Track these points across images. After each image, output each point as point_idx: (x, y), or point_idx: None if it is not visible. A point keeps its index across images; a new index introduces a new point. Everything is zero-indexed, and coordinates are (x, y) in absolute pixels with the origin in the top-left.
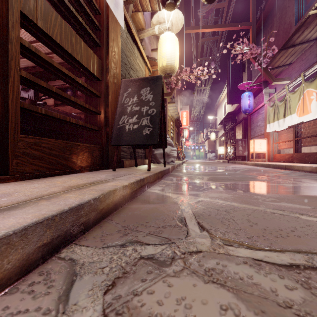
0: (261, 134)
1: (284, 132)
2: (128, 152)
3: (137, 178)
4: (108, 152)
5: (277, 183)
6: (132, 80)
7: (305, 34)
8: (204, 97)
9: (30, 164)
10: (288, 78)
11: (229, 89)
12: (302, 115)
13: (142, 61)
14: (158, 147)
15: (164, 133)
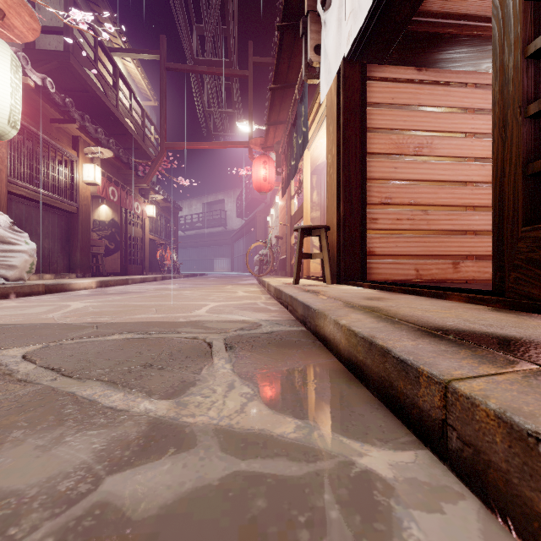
0: None
1: None
2: None
3: (403, 346)
4: None
5: None
6: None
7: None
8: None
9: None
10: None
11: None
12: None
13: None
14: None
15: None
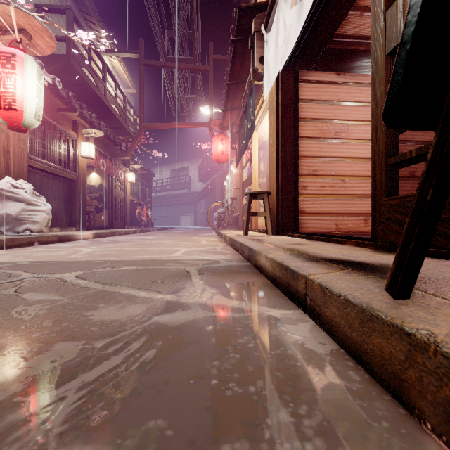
0: None
1: None
2: None
3: (296, 264)
4: None
5: None
6: None
7: None
8: None
9: (395, 232)
10: None
11: None
12: None
13: None
14: None
15: None
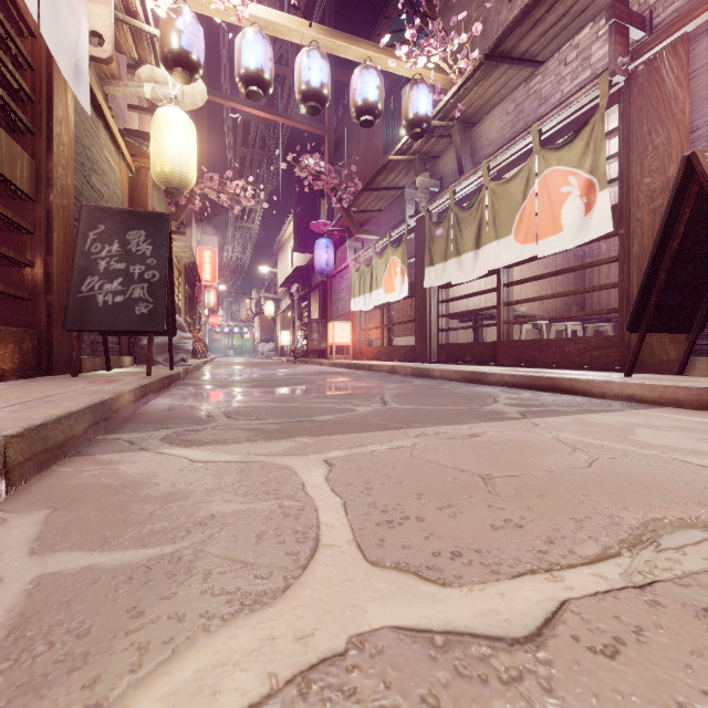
0: (345, 314)
1: (372, 314)
2: (87, 342)
3: (138, 383)
4: (52, 343)
5: (335, 385)
6: (108, 211)
7: (390, 179)
8: (251, 225)
9: None
10: (377, 231)
11: (297, 223)
12: (389, 293)
13: (115, 150)
14: (158, 335)
15: (172, 311)
